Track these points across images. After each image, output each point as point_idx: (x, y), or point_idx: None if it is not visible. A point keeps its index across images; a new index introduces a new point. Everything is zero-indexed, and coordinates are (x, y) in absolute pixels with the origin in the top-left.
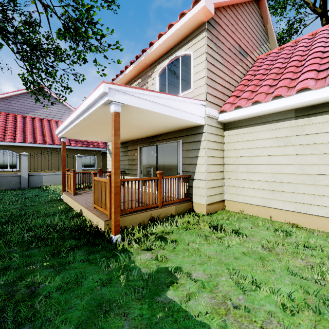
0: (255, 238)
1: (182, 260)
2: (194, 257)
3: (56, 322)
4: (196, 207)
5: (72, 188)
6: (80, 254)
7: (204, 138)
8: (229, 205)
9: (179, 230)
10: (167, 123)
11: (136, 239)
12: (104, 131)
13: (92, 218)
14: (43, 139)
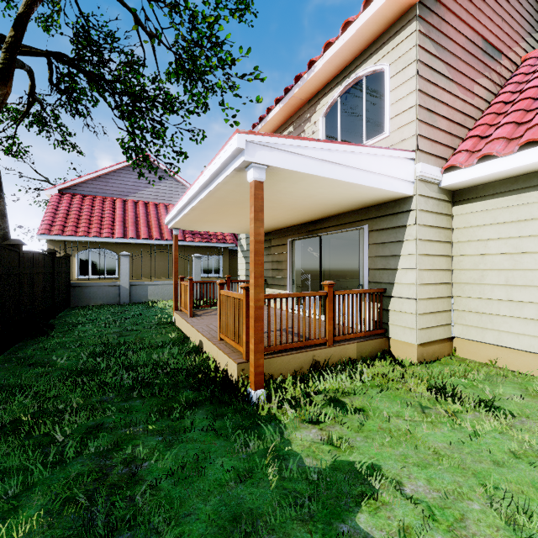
0: (534, 423)
1: (379, 452)
2: (404, 449)
3: (166, 537)
4: (396, 348)
5: (188, 307)
6: (202, 417)
7: (412, 220)
8: (463, 349)
9: (366, 389)
10: (342, 197)
11: (292, 401)
12: (235, 216)
13: (218, 357)
14: (149, 231)
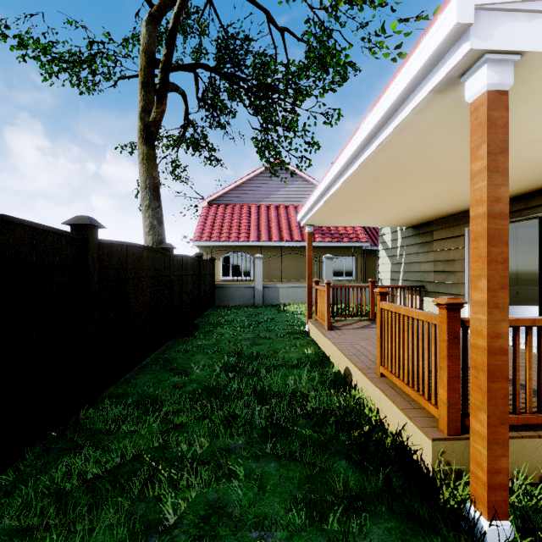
0: None
1: None
2: None
3: None
4: None
5: (325, 317)
6: None
7: None
8: None
9: None
10: None
11: None
12: (390, 200)
13: (382, 406)
14: (280, 234)
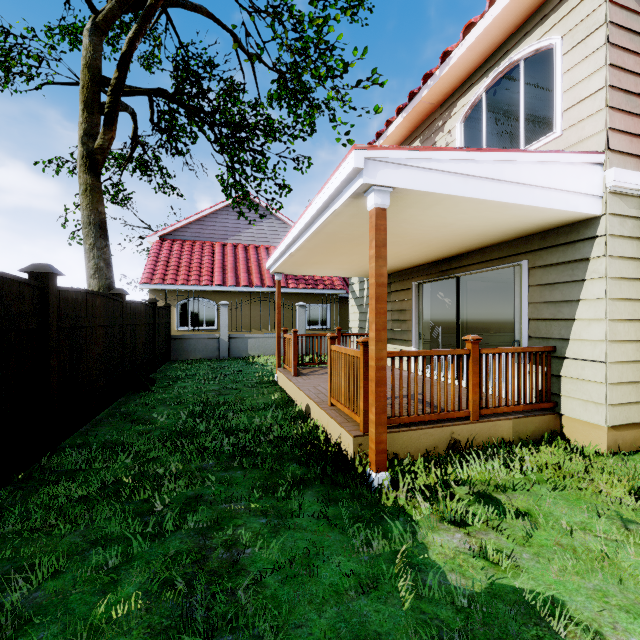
0: None
1: (560, 581)
2: (600, 582)
3: None
4: (572, 429)
5: (292, 364)
6: (311, 500)
7: (599, 250)
8: None
9: (530, 484)
10: (491, 223)
11: (426, 491)
12: (347, 256)
13: (329, 426)
14: (249, 278)
